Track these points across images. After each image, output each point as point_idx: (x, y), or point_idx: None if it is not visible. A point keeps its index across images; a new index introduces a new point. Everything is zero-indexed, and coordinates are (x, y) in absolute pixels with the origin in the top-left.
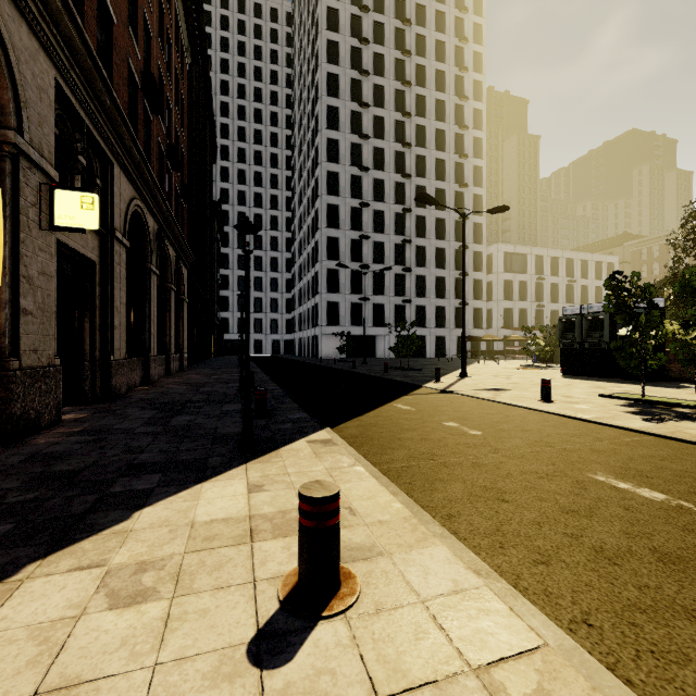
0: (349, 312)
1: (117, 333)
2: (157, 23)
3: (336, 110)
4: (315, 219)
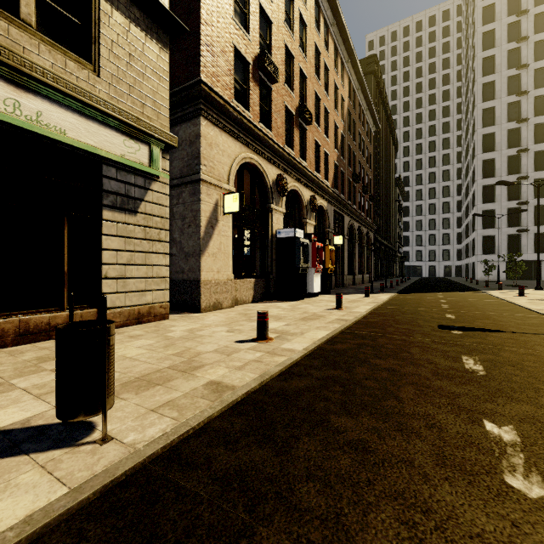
0: (505, 242)
1: (345, 267)
2: (358, 144)
3: (492, 83)
4: (473, 173)
